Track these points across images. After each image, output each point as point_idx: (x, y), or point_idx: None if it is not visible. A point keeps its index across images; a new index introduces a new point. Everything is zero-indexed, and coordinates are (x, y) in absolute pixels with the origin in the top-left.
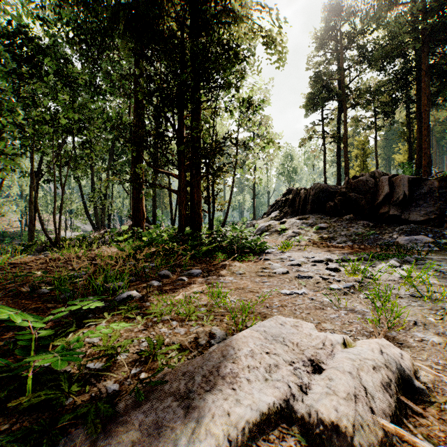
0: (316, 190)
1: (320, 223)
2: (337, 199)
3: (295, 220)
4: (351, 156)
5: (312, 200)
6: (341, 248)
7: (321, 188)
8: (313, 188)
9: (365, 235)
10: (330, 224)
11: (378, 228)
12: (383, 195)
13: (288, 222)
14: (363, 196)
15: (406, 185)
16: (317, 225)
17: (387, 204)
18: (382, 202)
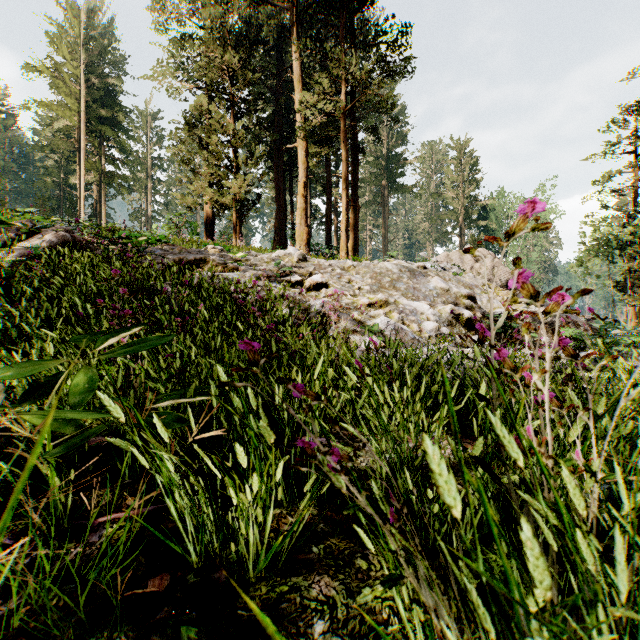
0: None
1: None
2: None
3: None
4: None
5: None
6: None
7: None
8: None
9: None
10: None
11: None
12: None
13: None
14: None
15: None
16: None
17: None
18: None
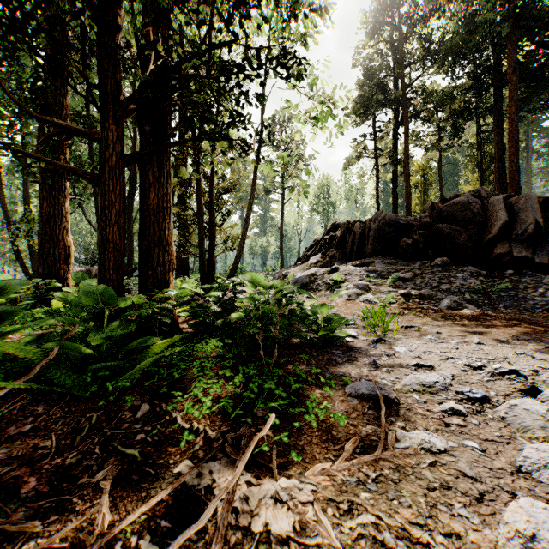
0: (379, 222)
1: (396, 271)
2: (417, 234)
3: (353, 267)
4: (401, 190)
5: (374, 237)
6: (484, 321)
7: (387, 220)
8: (374, 219)
9: (488, 291)
10: (413, 273)
11: (496, 278)
12: (498, 225)
13: (343, 270)
14: (463, 228)
15: (536, 209)
16: (394, 274)
17: (505, 241)
18: (497, 236)
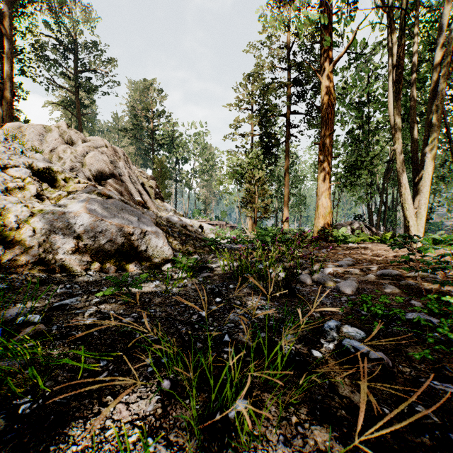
0: None
1: None
2: None
3: None
4: None
5: None
6: None
7: None
8: None
9: None
10: None
11: None
12: None
13: None
14: None
15: None
16: None
17: None
18: None
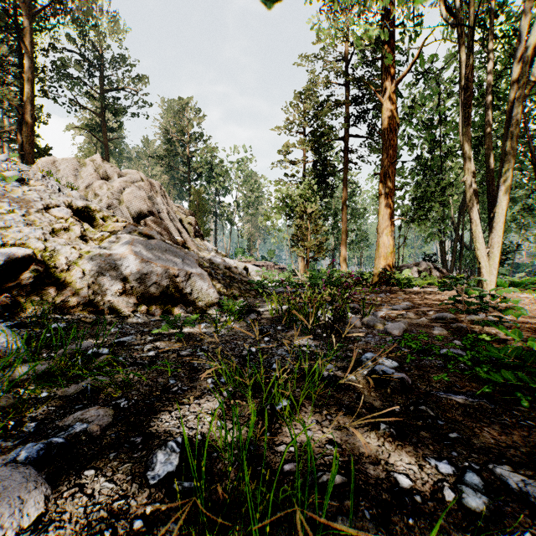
0: None
1: None
2: None
3: None
4: None
5: None
6: None
7: None
8: None
9: None
10: None
11: None
12: None
13: None
14: None
15: None
16: None
17: None
18: None
